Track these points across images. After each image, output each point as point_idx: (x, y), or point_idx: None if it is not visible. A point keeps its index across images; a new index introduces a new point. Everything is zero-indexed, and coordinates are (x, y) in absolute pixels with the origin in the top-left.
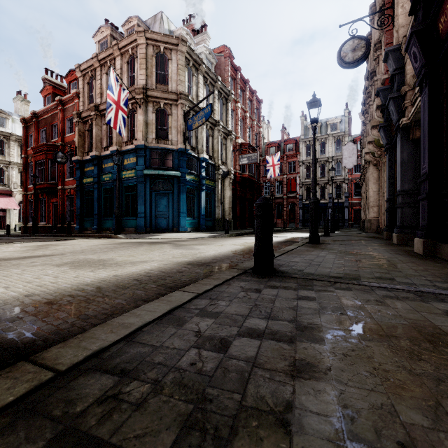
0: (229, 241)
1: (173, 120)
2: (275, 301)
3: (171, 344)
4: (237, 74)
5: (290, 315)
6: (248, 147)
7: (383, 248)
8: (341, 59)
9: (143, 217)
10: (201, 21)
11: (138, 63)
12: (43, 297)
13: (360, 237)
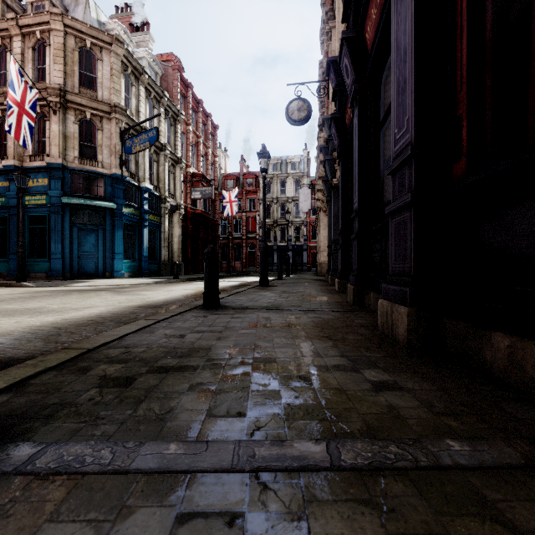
0: (179, 287)
1: (105, 136)
2: (216, 320)
3: (150, 339)
4: (189, 92)
5: (223, 324)
6: (201, 178)
7: (316, 288)
8: (289, 115)
9: (60, 258)
10: (142, 16)
11: (52, 54)
12: (1, 337)
13: (308, 280)
